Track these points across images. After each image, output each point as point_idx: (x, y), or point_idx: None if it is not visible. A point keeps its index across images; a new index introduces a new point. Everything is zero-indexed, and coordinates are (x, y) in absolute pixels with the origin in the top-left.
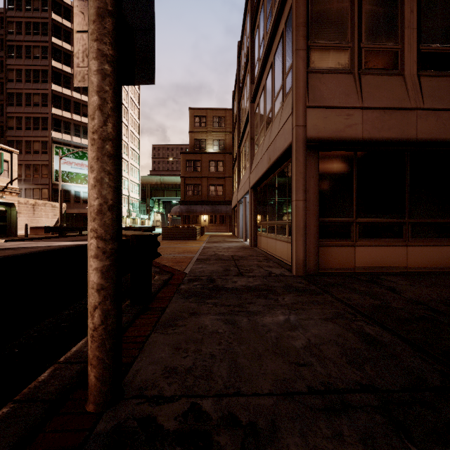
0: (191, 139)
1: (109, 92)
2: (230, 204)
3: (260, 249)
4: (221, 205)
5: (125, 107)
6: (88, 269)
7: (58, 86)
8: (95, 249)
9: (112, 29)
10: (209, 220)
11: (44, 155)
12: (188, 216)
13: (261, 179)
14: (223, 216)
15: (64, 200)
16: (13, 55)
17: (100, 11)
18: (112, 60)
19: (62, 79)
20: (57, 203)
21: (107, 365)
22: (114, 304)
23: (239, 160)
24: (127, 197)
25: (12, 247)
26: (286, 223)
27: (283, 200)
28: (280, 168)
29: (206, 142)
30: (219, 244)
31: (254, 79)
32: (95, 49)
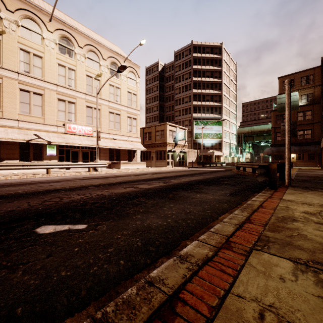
0: None
1: (289, 141)
2: (319, 144)
3: None
4: (309, 145)
5: (228, 87)
6: (286, 166)
7: (195, 89)
8: (287, 163)
9: (290, 132)
10: (296, 157)
11: (189, 126)
12: (277, 155)
13: None
14: (312, 154)
15: (198, 148)
16: (177, 81)
17: (288, 131)
18: (290, 137)
19: (197, 85)
20: (195, 150)
21: (289, 179)
22: (290, 171)
23: None
24: (229, 143)
25: (197, 169)
26: None
27: None
28: None
29: None
30: (308, 172)
31: None
32: (287, 136)
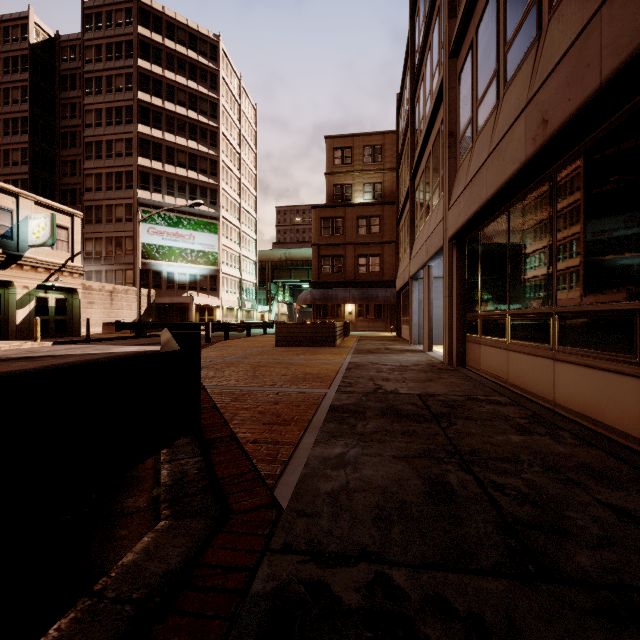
0: (329, 185)
1: None
2: (392, 285)
3: (479, 376)
4: (377, 288)
5: (236, 150)
6: None
7: (145, 126)
8: None
9: None
10: (356, 312)
11: (129, 224)
12: (323, 307)
13: (491, 206)
14: (380, 305)
15: (153, 285)
16: (92, 91)
17: None
18: None
19: (151, 116)
20: (143, 289)
21: None
22: None
23: (412, 202)
24: (239, 279)
25: (41, 354)
26: (632, 310)
27: (608, 235)
28: (586, 141)
29: (352, 188)
30: (379, 356)
31: (458, 5)
32: None
